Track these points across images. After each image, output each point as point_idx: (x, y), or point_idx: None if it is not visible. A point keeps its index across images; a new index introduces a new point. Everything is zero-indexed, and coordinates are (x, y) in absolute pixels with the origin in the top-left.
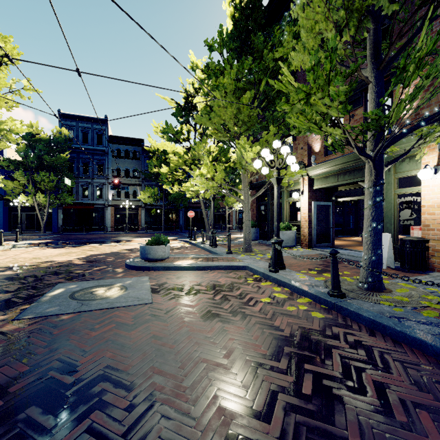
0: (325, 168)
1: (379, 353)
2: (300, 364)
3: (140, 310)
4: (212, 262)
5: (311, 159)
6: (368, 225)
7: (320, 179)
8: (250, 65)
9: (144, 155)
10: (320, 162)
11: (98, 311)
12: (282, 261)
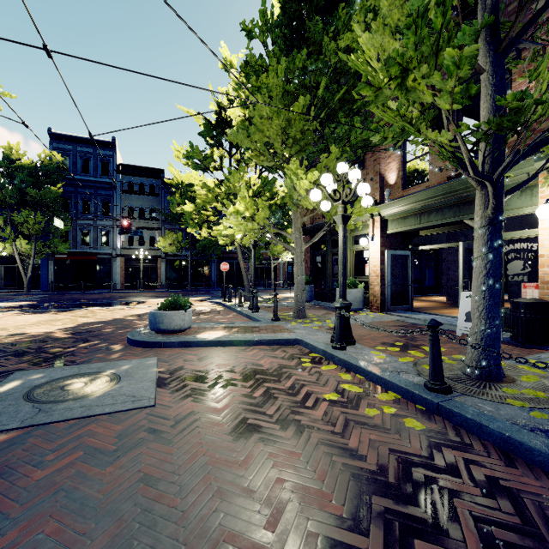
0: (403, 206)
1: (535, 505)
2: (407, 541)
3: (132, 420)
4: (252, 335)
5: (383, 193)
6: (480, 282)
7: (396, 221)
8: (304, 62)
9: (165, 189)
10: (396, 198)
11: (62, 423)
12: (350, 333)
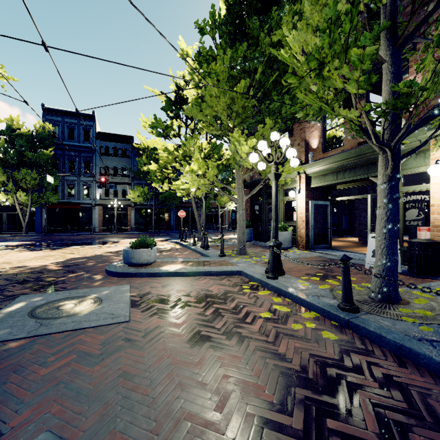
0: (323, 165)
1: (419, 395)
2: (321, 420)
3: (112, 332)
4: (203, 267)
5: (308, 156)
6: (382, 226)
7: (318, 177)
8: (245, 52)
9: (134, 152)
10: (317, 159)
11: (59, 334)
12: (280, 266)
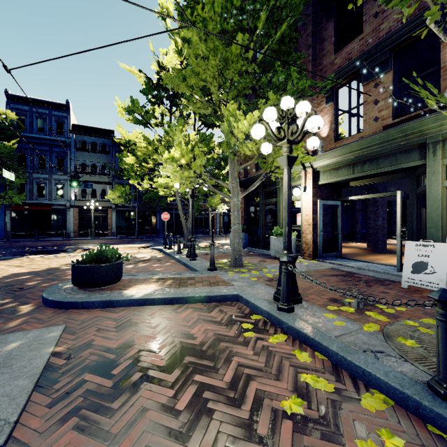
0: (336, 157)
1: None
2: None
3: None
4: (186, 289)
5: None
6: None
7: (328, 172)
8: (242, 3)
9: (115, 148)
10: (328, 149)
11: None
12: (296, 290)
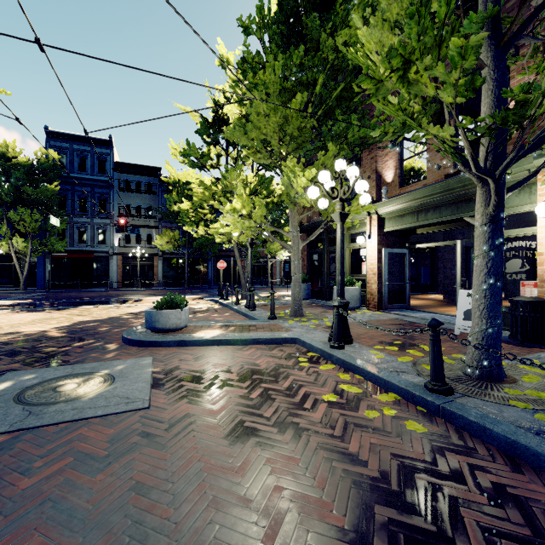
0: (400, 204)
1: None
2: None
3: (125, 423)
4: (249, 333)
5: (380, 191)
6: (481, 281)
7: (393, 219)
8: (301, 59)
9: (162, 188)
10: (393, 196)
11: (53, 426)
12: (348, 332)
